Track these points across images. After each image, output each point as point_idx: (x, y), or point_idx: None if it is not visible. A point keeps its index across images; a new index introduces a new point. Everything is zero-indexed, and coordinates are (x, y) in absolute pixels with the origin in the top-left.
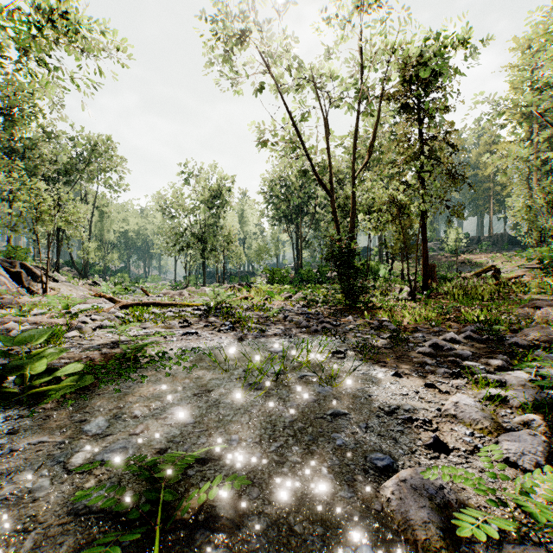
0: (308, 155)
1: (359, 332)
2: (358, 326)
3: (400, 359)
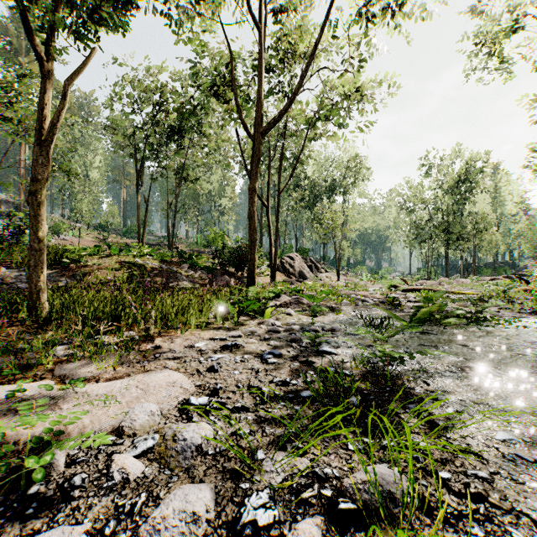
0: None
1: None
2: None
3: None
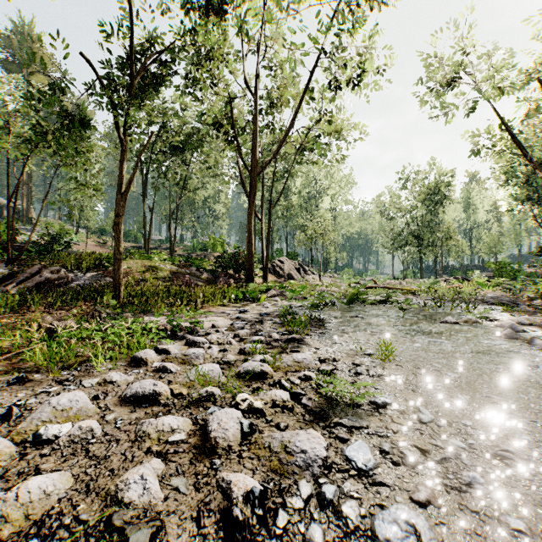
0: (527, 156)
1: (528, 307)
2: (535, 305)
3: (530, 314)
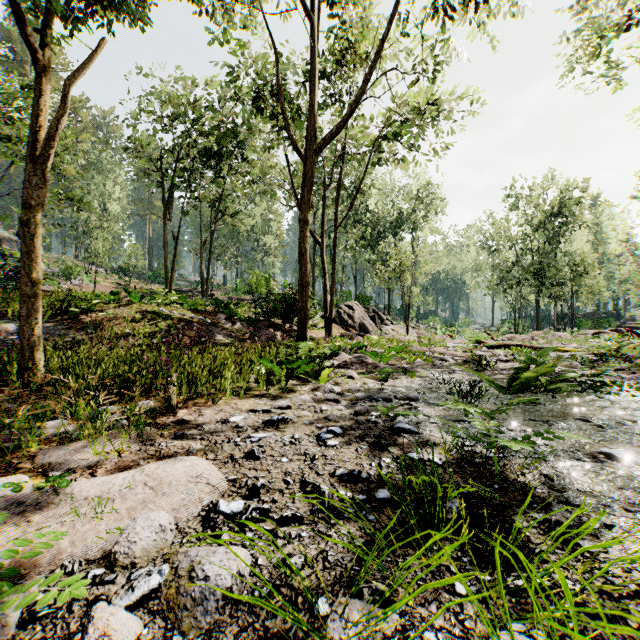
0: None
1: None
2: None
3: None
